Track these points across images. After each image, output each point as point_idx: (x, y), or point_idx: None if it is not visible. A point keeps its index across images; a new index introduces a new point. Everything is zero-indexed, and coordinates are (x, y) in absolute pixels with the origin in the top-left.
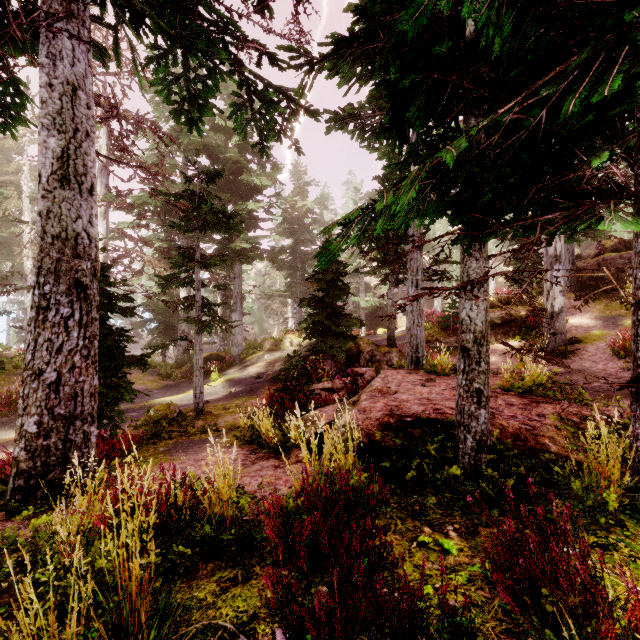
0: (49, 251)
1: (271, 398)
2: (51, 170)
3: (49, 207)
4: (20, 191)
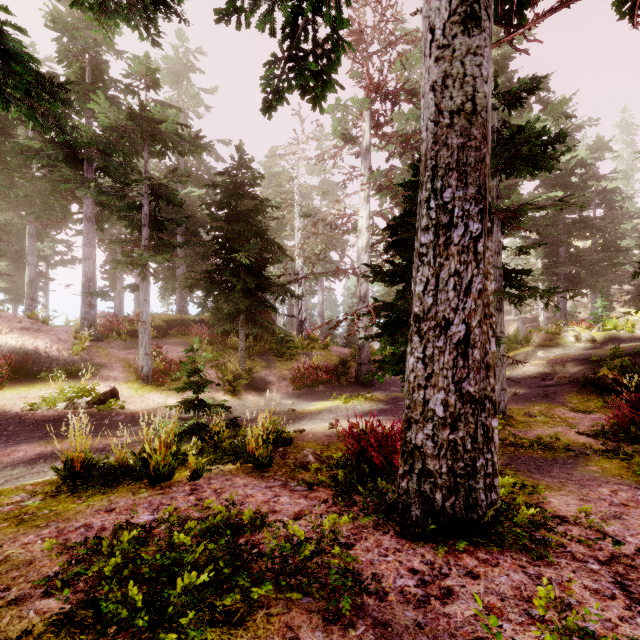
0: (447, 139)
1: (633, 412)
2: (449, 14)
3: (447, 72)
4: (294, 202)
